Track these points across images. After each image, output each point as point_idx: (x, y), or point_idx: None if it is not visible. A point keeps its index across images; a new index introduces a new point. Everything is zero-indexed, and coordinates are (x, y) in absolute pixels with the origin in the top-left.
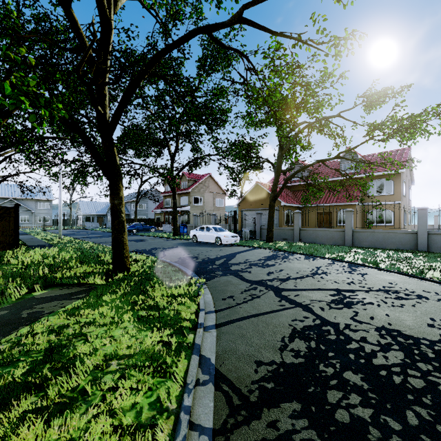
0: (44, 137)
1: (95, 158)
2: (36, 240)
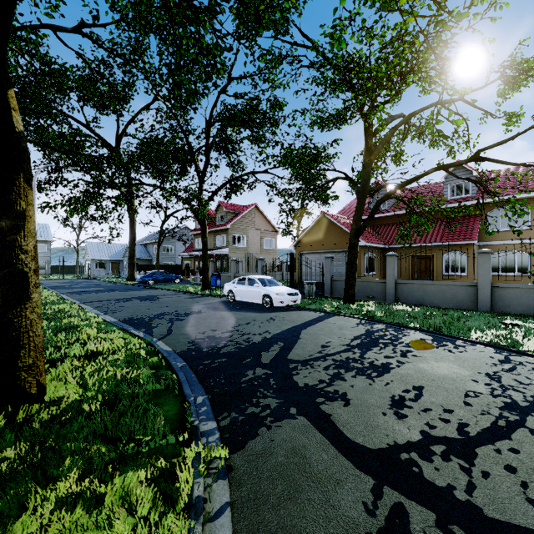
0: None
1: None
2: None
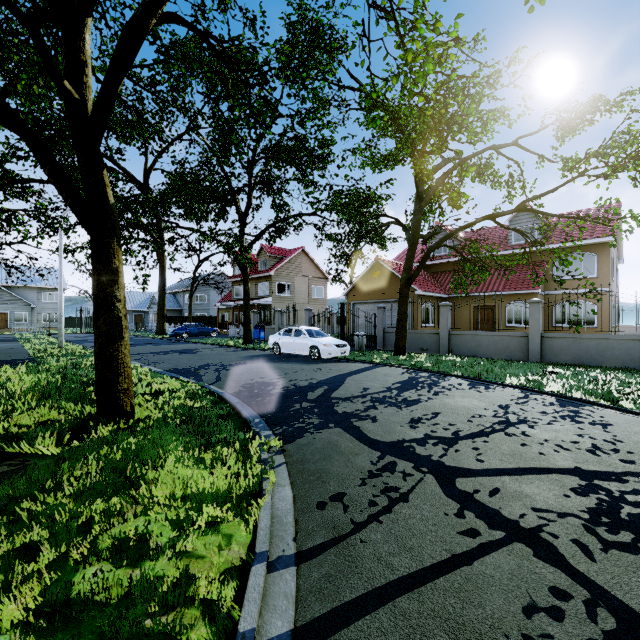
0: (24, 179)
1: (59, 188)
2: (16, 351)
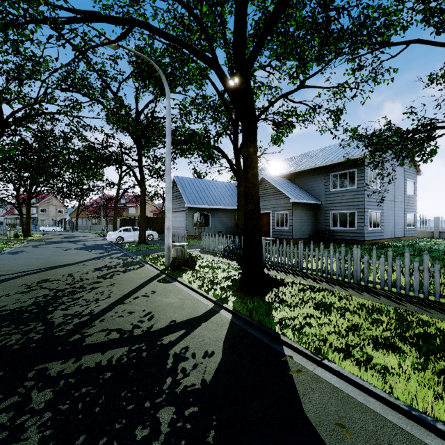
0: None
1: (17, 210)
2: None
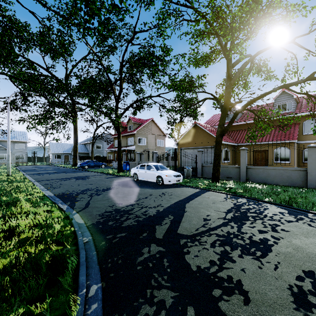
0: None
1: None
2: None
